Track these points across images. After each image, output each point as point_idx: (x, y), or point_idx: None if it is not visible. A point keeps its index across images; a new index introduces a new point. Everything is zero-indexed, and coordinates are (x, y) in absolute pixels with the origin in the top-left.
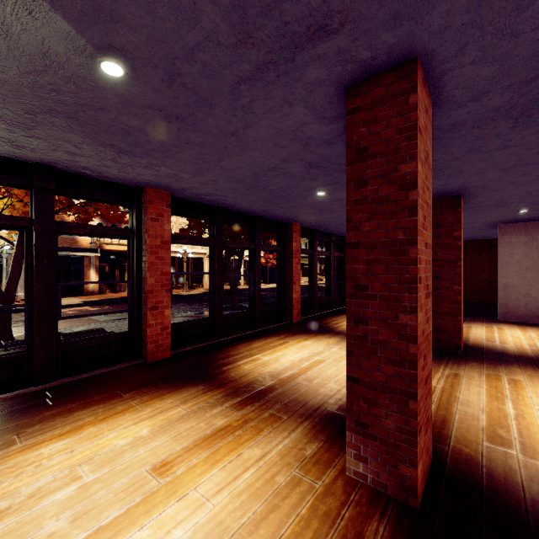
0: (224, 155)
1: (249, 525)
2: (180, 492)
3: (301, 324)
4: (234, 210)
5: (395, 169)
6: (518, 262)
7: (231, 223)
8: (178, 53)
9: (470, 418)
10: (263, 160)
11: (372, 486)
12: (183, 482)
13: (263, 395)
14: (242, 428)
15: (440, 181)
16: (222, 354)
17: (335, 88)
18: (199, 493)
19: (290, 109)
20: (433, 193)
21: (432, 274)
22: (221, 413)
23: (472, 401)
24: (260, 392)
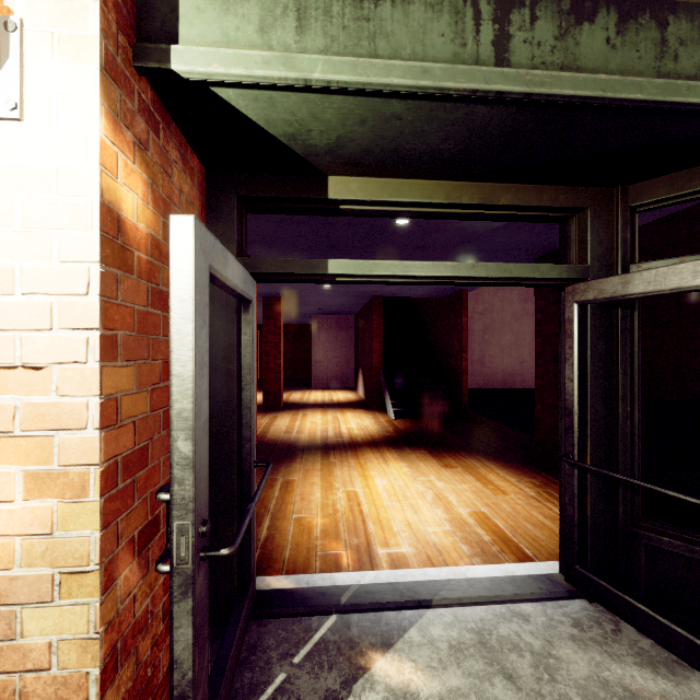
0: None
1: None
2: None
3: None
4: None
5: None
6: (323, 344)
7: None
8: None
9: (278, 429)
10: None
11: None
12: None
13: None
14: None
15: (268, 289)
16: None
17: None
18: None
19: None
20: (264, 294)
21: (264, 353)
22: None
23: (281, 424)
24: None
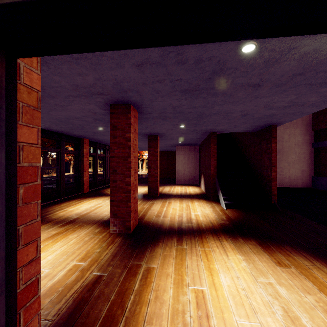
0: (53, 110)
1: (77, 249)
2: (45, 250)
3: (89, 193)
4: (48, 129)
5: (125, 135)
6: (181, 161)
7: (45, 137)
8: (46, 86)
9: (152, 213)
10: (73, 114)
11: (118, 232)
12: (44, 249)
13: (73, 221)
14: (66, 231)
15: (149, 130)
16: (43, 211)
17: (106, 104)
18: (53, 249)
19: (89, 105)
20: (148, 133)
21: (148, 166)
22: (54, 230)
23: (155, 209)
24: (72, 220)
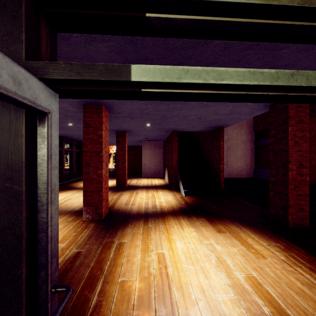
0: None
1: None
2: None
3: None
4: None
5: (97, 132)
6: (148, 155)
7: None
8: None
9: (121, 202)
10: None
11: (91, 219)
12: None
13: None
14: None
15: (117, 127)
16: None
17: (80, 103)
18: None
19: (63, 103)
20: (116, 130)
21: (117, 160)
22: None
23: (124, 199)
24: None
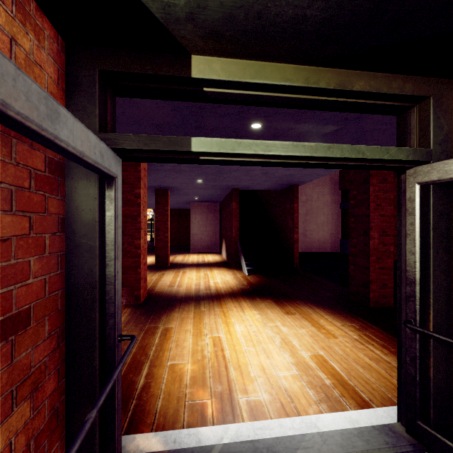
0: None
1: None
2: None
3: None
4: None
5: (134, 190)
6: (198, 222)
7: None
8: None
9: (164, 284)
10: None
11: (125, 304)
12: None
13: None
14: None
15: (157, 183)
16: None
17: None
18: None
19: None
20: (155, 187)
21: (156, 228)
22: None
23: (166, 279)
24: None
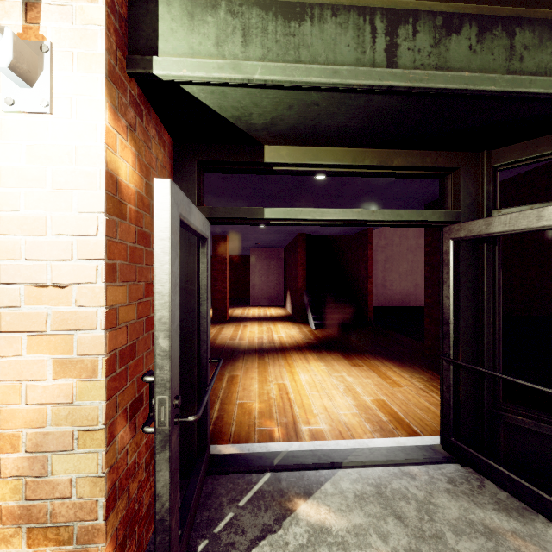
0: None
1: None
2: None
3: None
4: None
5: None
6: (259, 271)
7: None
8: None
9: (225, 337)
10: None
11: None
12: None
13: None
14: None
15: (216, 229)
16: None
17: None
18: None
19: None
20: (213, 232)
21: (213, 278)
22: None
23: (227, 333)
24: None
